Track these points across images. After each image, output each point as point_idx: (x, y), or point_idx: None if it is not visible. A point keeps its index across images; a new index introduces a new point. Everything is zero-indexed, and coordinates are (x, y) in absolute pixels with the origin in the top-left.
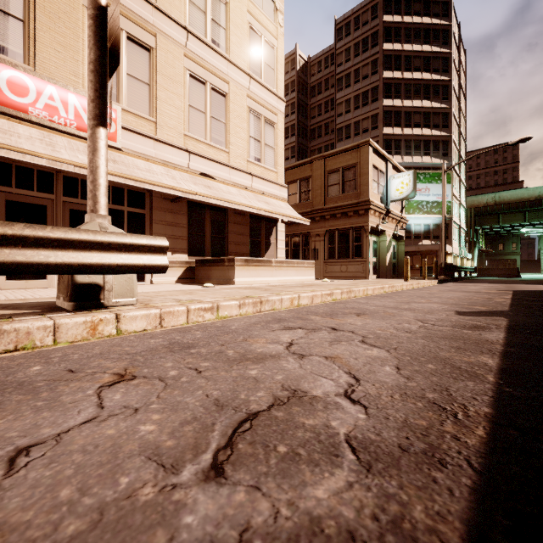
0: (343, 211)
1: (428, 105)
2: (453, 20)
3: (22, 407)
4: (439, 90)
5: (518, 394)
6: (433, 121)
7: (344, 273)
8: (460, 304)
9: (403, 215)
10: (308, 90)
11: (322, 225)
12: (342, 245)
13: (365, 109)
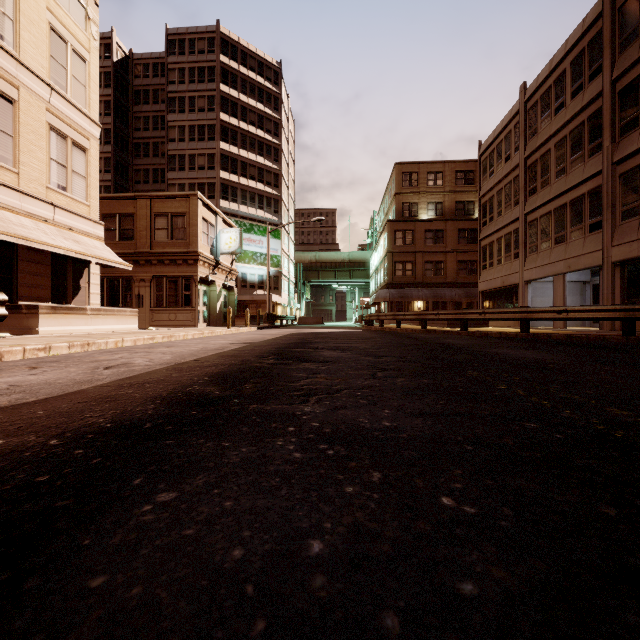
0: (172, 258)
1: (262, 162)
2: (283, 90)
3: (2, 373)
4: (271, 150)
5: (207, 357)
6: (267, 178)
7: (173, 322)
8: (241, 340)
9: (233, 267)
10: (130, 92)
11: (149, 270)
12: (171, 293)
13: (201, 145)
